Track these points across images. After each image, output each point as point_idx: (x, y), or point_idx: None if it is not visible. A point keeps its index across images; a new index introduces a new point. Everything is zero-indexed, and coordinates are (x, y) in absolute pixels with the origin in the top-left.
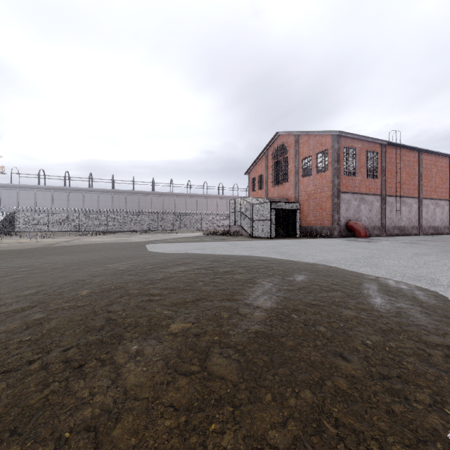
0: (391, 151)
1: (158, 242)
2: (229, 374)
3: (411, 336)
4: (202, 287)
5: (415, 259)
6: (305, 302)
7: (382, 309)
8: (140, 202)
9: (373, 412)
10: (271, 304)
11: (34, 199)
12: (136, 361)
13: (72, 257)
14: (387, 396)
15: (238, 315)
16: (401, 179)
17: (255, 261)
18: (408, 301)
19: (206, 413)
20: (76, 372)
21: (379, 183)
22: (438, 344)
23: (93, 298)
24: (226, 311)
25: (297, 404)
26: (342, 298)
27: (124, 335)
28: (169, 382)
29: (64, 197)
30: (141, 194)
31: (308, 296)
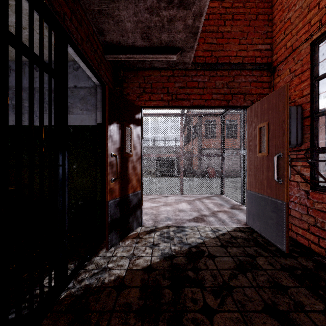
0: None
1: None
2: None
3: None
4: None
5: None
6: None
7: None
8: None
9: None
10: None
11: None
12: None
13: None
14: None
15: None
16: None
17: None
18: None
19: None
20: None
21: (238, 141)
22: None
23: None
24: None
25: None
26: None
27: None
28: None
29: None
30: None
31: None
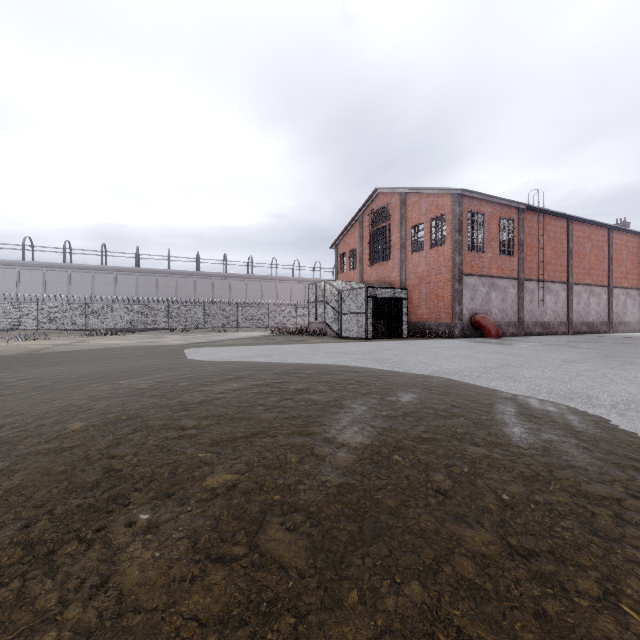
0: (531, 218)
1: (204, 345)
2: (293, 558)
3: (566, 485)
4: (261, 415)
5: (564, 367)
6: (413, 435)
7: (523, 444)
8: (178, 286)
9: (514, 615)
10: (363, 440)
11: (15, 281)
12: (145, 540)
13: (69, 369)
14: (534, 586)
15: (313, 458)
16: (545, 257)
17: (343, 373)
18: (558, 431)
19: (251, 629)
20: (42, 564)
21: (515, 263)
22: (604, 496)
23: (89, 435)
24: (296, 452)
25: (397, 607)
26: (467, 428)
27: (130, 496)
28: (195, 576)
29: (63, 278)
30: (180, 275)
31: (417, 425)
